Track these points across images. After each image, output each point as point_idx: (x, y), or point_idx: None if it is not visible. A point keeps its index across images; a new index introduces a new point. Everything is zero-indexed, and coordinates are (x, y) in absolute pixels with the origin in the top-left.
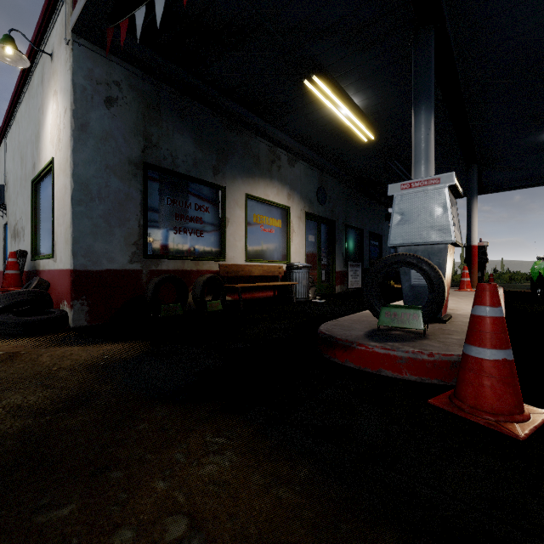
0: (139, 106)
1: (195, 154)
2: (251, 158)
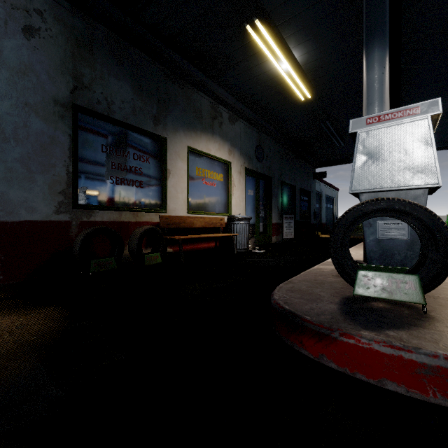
0: (68, 42)
1: (134, 101)
2: (193, 112)
